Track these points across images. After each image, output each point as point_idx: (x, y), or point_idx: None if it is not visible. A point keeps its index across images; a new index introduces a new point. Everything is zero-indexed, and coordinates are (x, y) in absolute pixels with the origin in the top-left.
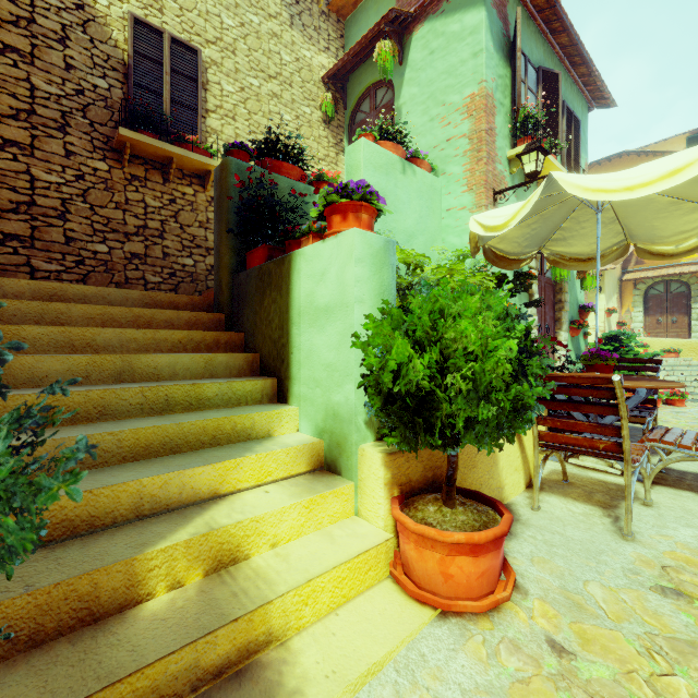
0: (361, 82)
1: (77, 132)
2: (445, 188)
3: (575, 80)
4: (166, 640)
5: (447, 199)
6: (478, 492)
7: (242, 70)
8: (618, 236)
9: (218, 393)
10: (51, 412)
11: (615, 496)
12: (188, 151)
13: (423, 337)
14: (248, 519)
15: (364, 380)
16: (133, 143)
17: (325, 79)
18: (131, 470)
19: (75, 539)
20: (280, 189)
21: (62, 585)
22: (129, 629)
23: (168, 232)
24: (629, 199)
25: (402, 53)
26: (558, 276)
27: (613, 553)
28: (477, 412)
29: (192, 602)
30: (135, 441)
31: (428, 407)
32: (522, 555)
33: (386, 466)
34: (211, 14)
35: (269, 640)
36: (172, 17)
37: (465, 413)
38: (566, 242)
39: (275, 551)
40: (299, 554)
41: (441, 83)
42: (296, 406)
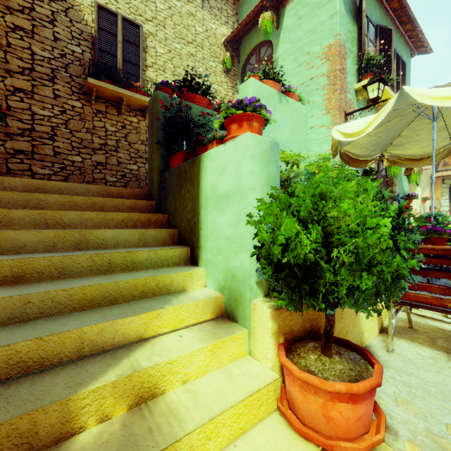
0: (250, 43)
1: (62, 82)
2: (309, 112)
3: (402, 34)
4: None
5: (311, 120)
6: (348, 341)
7: (170, 38)
8: (445, 140)
9: (147, 258)
10: (23, 273)
11: None
12: (133, 92)
13: (306, 216)
14: (164, 362)
15: (256, 250)
16: (97, 88)
17: (225, 42)
18: (77, 319)
19: (28, 376)
20: (194, 113)
21: (5, 424)
22: None
23: (121, 148)
24: None
25: (279, 21)
26: (393, 173)
27: None
28: (360, 283)
29: (115, 437)
30: (82, 295)
31: (311, 275)
32: (387, 395)
33: (274, 319)
34: (149, 1)
35: None
36: (123, 4)
37: (347, 282)
38: (403, 146)
39: (185, 387)
40: (204, 391)
41: (306, 39)
42: (203, 268)
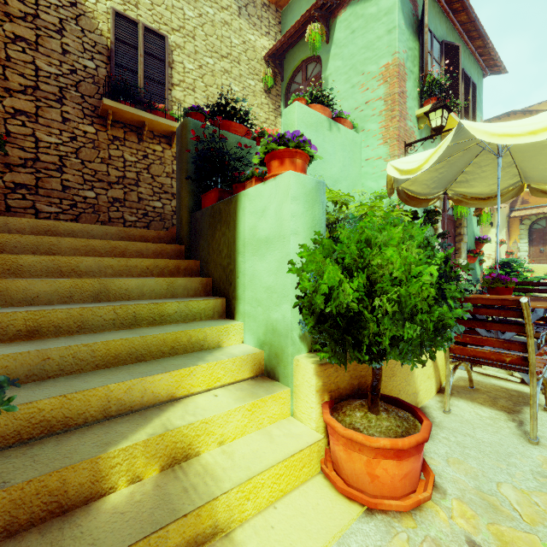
0: (295, 59)
1: (71, 103)
2: (364, 142)
3: (472, 51)
4: (122, 534)
5: (366, 150)
6: (398, 399)
7: (200, 51)
8: (514, 177)
9: (177, 310)
10: (39, 327)
11: (517, 402)
12: (157, 116)
13: (351, 264)
14: (198, 421)
15: (299, 300)
16: (114, 111)
17: (266, 57)
18: (101, 376)
19: (52, 437)
20: (229, 143)
21: (34, 481)
22: (91, 522)
23: (142, 181)
24: (526, 145)
25: (329, 34)
26: (459, 213)
27: (521, 456)
28: (402, 332)
29: (148, 496)
30: (106, 351)
31: (356, 326)
32: (439, 456)
33: (318, 375)
34: (175, 8)
35: (215, 532)
36: (145, 11)
37: (390, 333)
38: (468, 184)
39: (222, 448)
40: (242, 452)
41: (360, 56)
42: (241, 321)
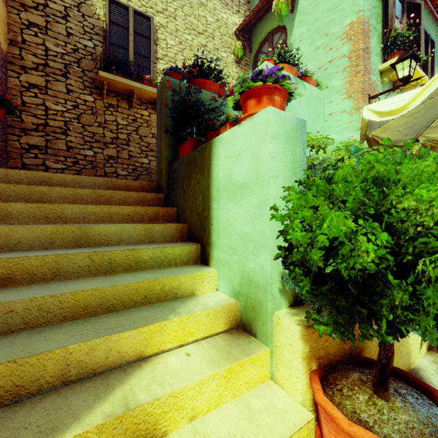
0: (262, 31)
1: (74, 77)
2: (328, 98)
3: (431, 10)
4: None
5: (329, 106)
6: (403, 372)
7: (180, 29)
8: None
9: (152, 256)
10: (12, 274)
11: None
12: (144, 85)
13: (354, 209)
14: (165, 395)
15: (281, 251)
16: (108, 81)
17: (237, 32)
18: (65, 332)
19: None
20: (204, 100)
21: None
22: None
23: (132, 141)
24: None
25: (293, 4)
26: None
27: None
28: None
29: None
30: (75, 302)
31: (367, 291)
32: None
33: (304, 339)
34: None
35: None
36: None
37: (433, 309)
38: None
39: (193, 425)
40: (217, 434)
41: (324, 19)
42: (215, 268)
